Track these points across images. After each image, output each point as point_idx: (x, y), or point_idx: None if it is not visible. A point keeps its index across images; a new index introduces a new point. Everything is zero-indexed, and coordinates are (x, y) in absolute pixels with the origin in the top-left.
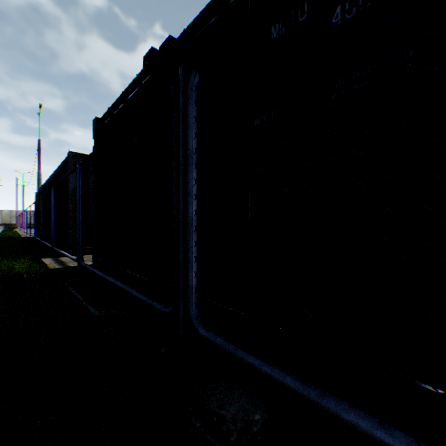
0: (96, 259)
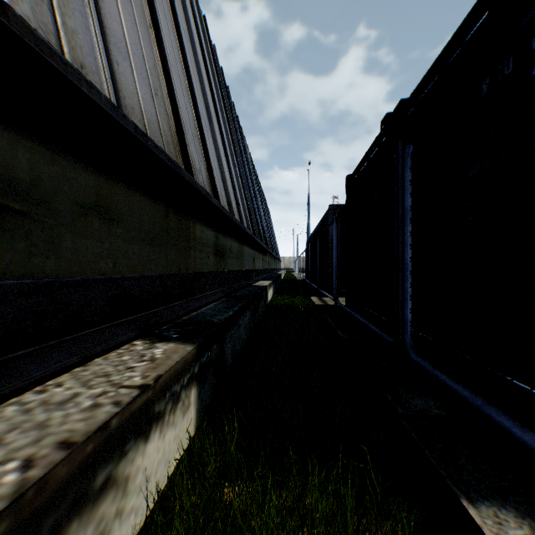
0: (348, 300)
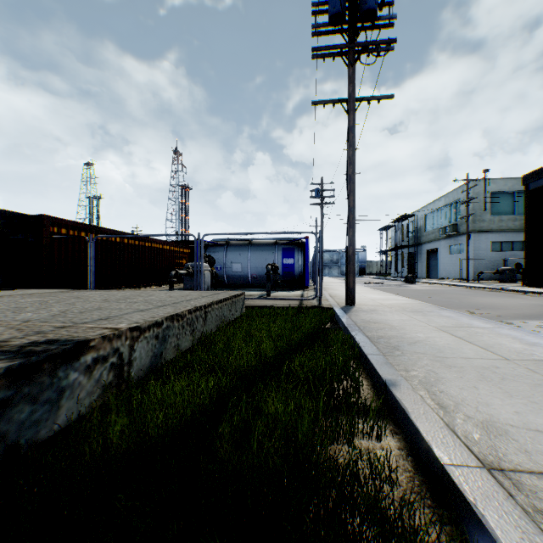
0: None
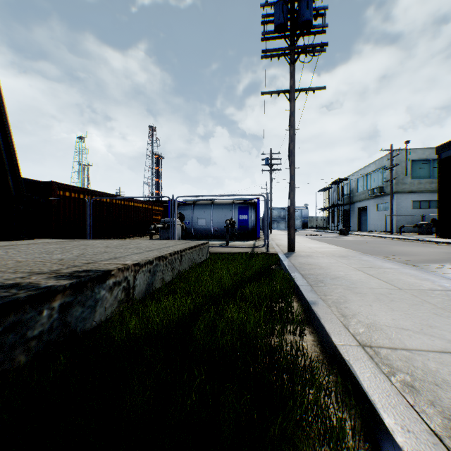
0: None
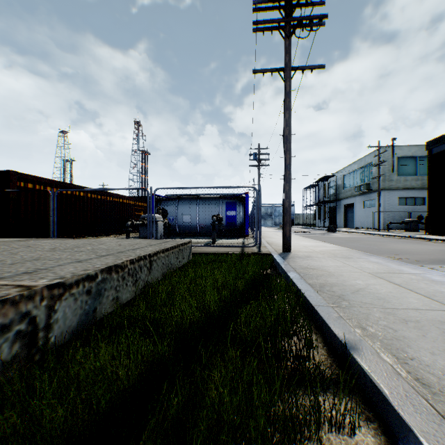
0: None
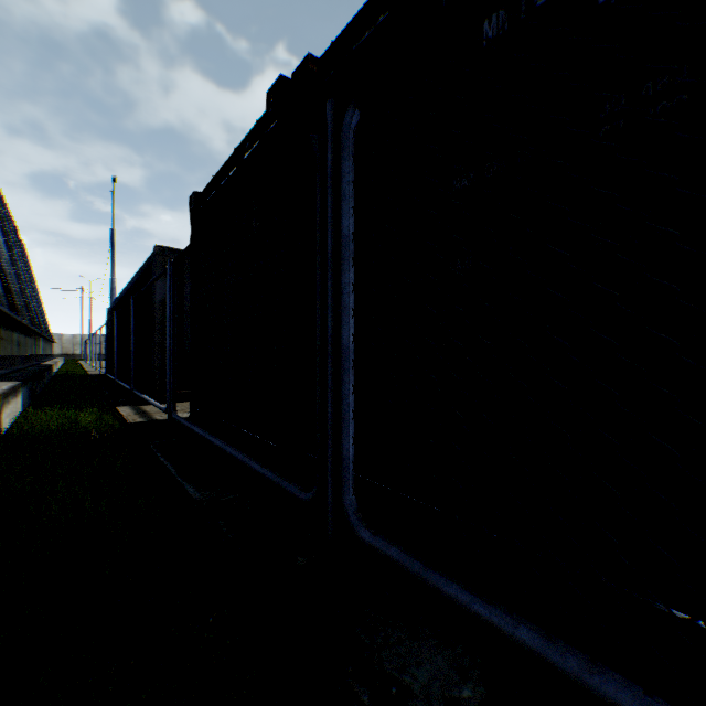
0: (194, 410)
